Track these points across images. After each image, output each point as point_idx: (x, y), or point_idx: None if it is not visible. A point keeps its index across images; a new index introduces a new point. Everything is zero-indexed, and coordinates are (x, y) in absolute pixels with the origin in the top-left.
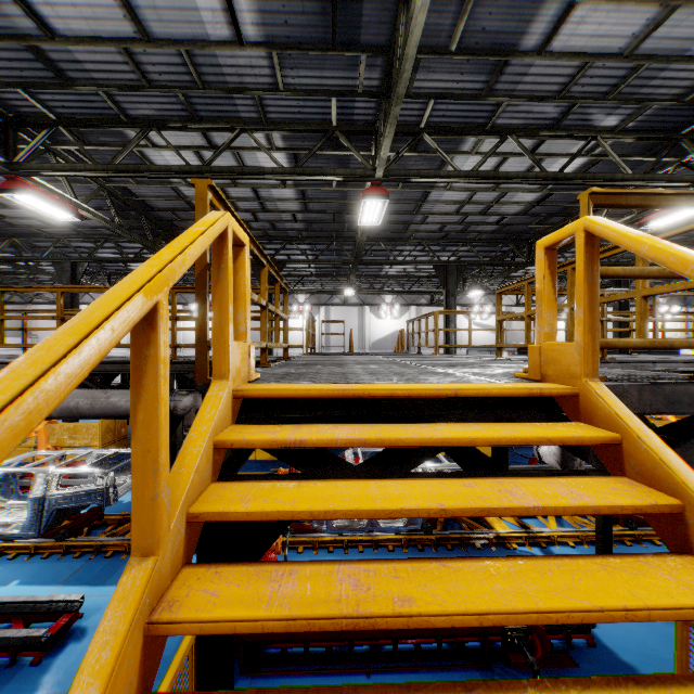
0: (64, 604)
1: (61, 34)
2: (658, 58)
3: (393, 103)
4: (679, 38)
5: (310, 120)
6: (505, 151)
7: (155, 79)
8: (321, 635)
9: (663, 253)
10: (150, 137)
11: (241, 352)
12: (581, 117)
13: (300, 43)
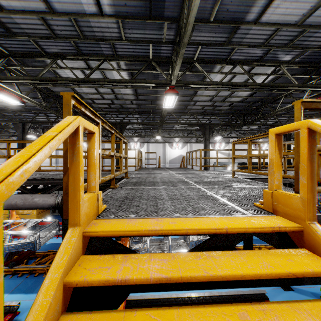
0: (9, 307)
1: (6, 8)
2: (314, 26)
3: (181, 47)
4: None
5: (139, 55)
6: (235, 72)
7: (58, 33)
8: None
9: None
10: (58, 63)
11: (91, 202)
12: (273, 56)
13: (133, 16)
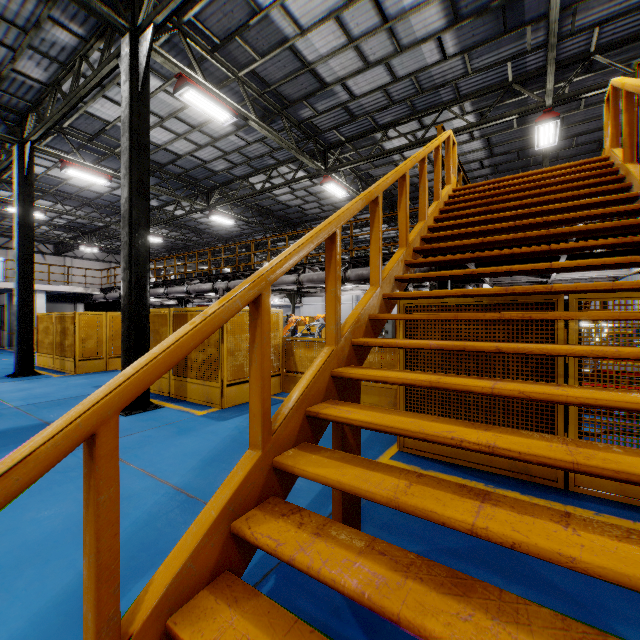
0: None
1: (357, 95)
2: None
3: (548, 51)
4: None
5: (491, 85)
6: None
7: (396, 99)
8: None
9: (617, 83)
10: (387, 134)
11: (454, 181)
12: None
13: (482, 42)
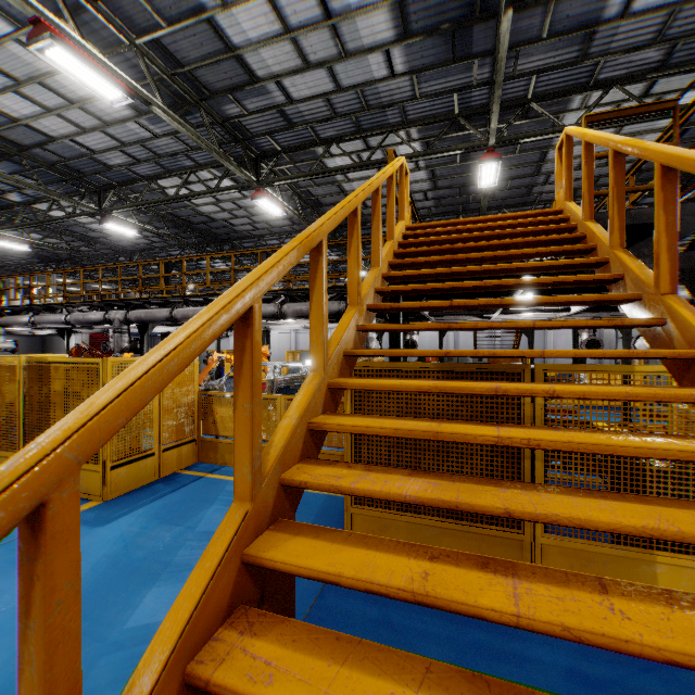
0: None
1: (295, 99)
2: None
3: (495, 89)
4: None
5: (438, 114)
6: (616, 99)
7: (340, 112)
8: None
9: (576, 132)
10: (330, 150)
11: (407, 216)
12: (689, 52)
13: (431, 65)
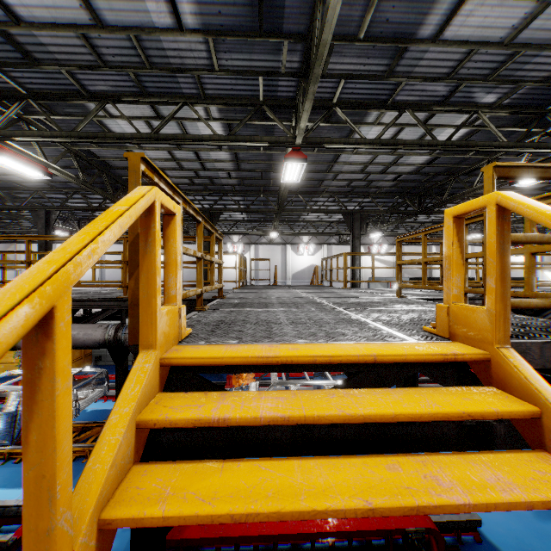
0: None
1: (26, 20)
2: (532, 46)
3: (311, 82)
4: (550, 29)
5: (241, 96)
6: (402, 122)
7: (109, 60)
8: (249, 538)
9: None
10: (107, 108)
11: (170, 317)
12: (466, 95)
13: (232, 31)
